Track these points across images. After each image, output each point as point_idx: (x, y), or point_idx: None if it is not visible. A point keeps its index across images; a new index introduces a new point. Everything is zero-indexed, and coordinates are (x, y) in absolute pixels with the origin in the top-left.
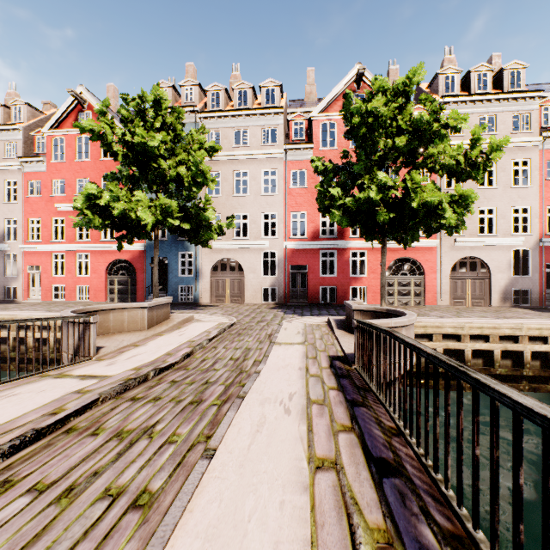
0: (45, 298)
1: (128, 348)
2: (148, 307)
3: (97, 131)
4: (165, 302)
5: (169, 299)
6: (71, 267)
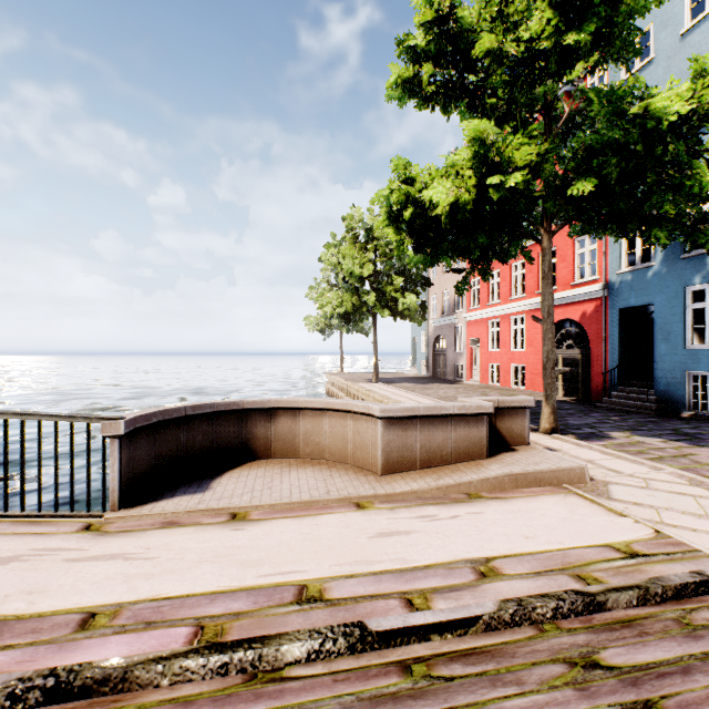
0: (482, 380)
1: (207, 517)
2: (382, 416)
3: (402, 82)
4: (460, 411)
5: (482, 403)
6: (505, 338)
